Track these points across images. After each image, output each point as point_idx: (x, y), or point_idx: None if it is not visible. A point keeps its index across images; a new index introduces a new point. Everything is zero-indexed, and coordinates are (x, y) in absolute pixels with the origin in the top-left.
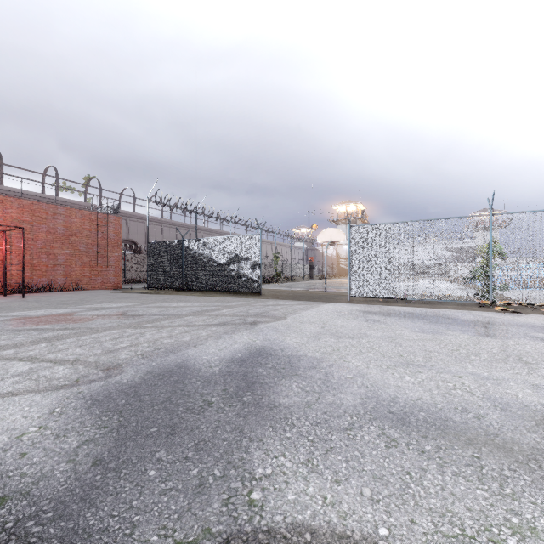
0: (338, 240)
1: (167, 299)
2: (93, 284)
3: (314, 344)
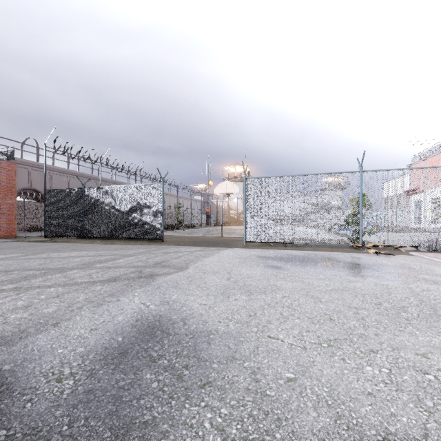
0: (232, 192)
1: (59, 248)
2: None
3: (224, 307)
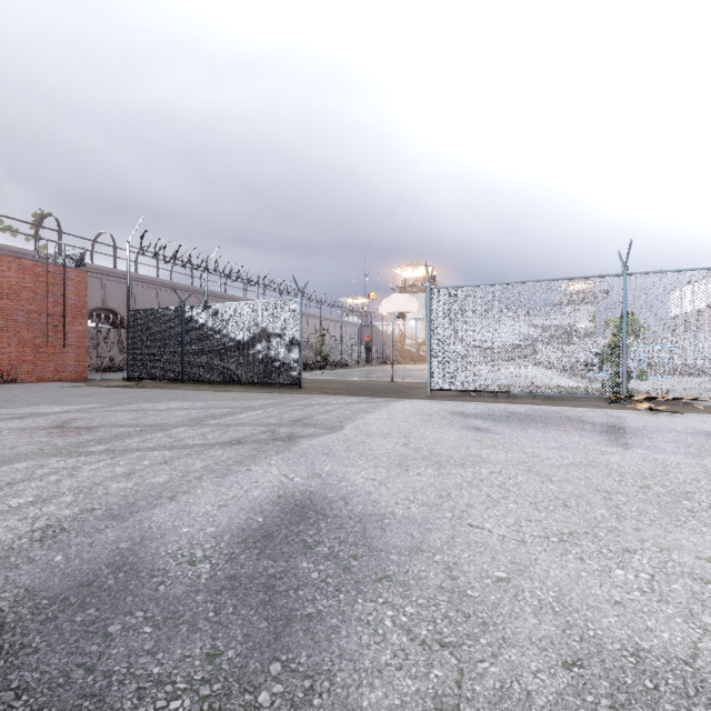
0: (409, 310)
1: (152, 397)
2: (39, 373)
3: (402, 483)
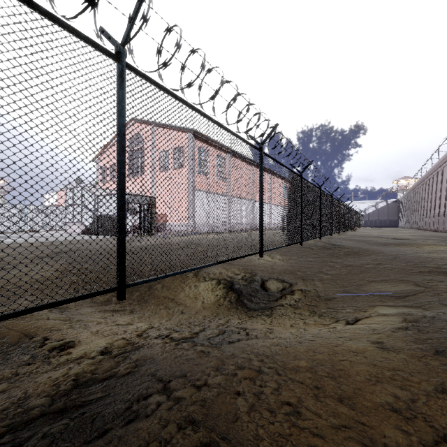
0: None
1: None
2: None
3: None
